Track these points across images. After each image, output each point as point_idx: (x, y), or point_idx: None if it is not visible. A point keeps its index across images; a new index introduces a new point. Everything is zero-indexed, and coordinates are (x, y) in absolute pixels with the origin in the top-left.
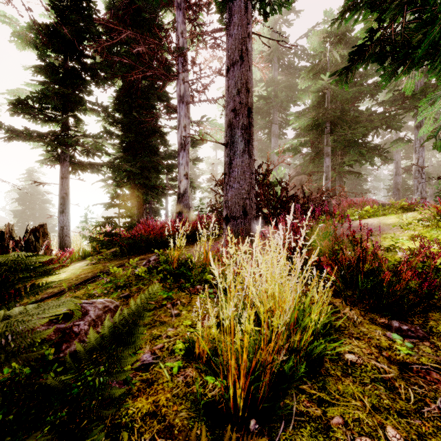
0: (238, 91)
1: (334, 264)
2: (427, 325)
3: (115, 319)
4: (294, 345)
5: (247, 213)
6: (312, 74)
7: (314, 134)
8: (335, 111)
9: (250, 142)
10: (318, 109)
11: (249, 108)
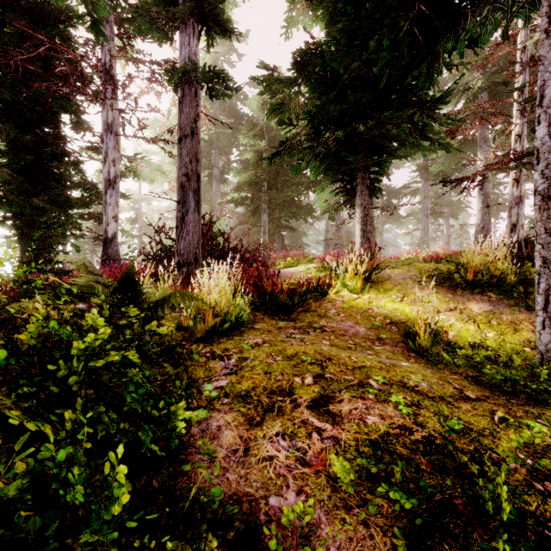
0: (190, 161)
1: (257, 292)
2: (298, 317)
3: (155, 299)
4: (231, 313)
5: (198, 260)
6: (252, 134)
7: (253, 190)
8: (269, 175)
9: (199, 203)
10: (256, 168)
11: (198, 175)
